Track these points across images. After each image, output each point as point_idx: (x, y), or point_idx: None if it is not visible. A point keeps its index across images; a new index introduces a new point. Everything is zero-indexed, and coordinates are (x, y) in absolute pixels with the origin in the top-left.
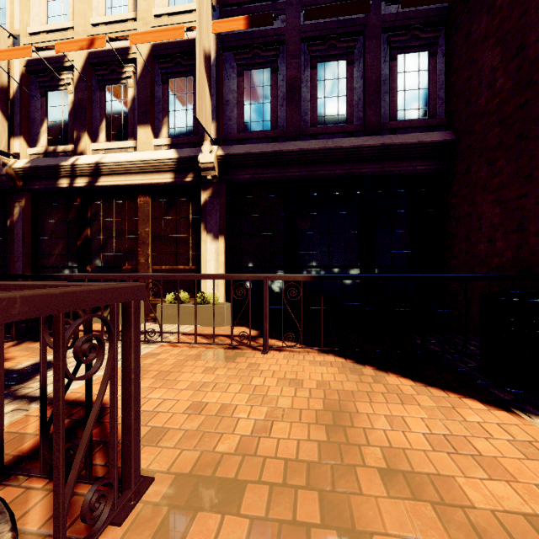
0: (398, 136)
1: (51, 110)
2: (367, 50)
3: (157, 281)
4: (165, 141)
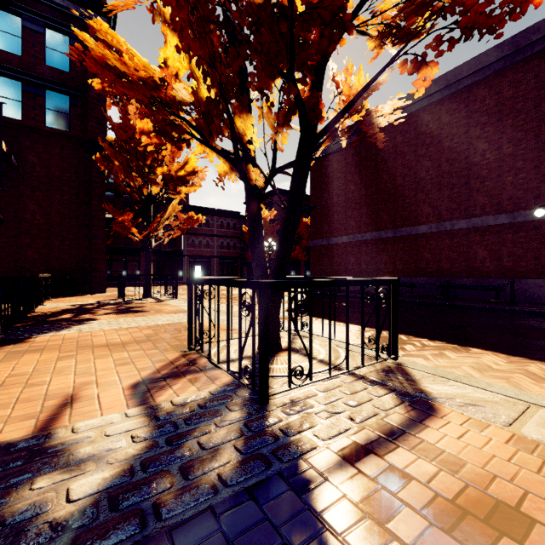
0: None
1: None
2: None
3: None
4: None
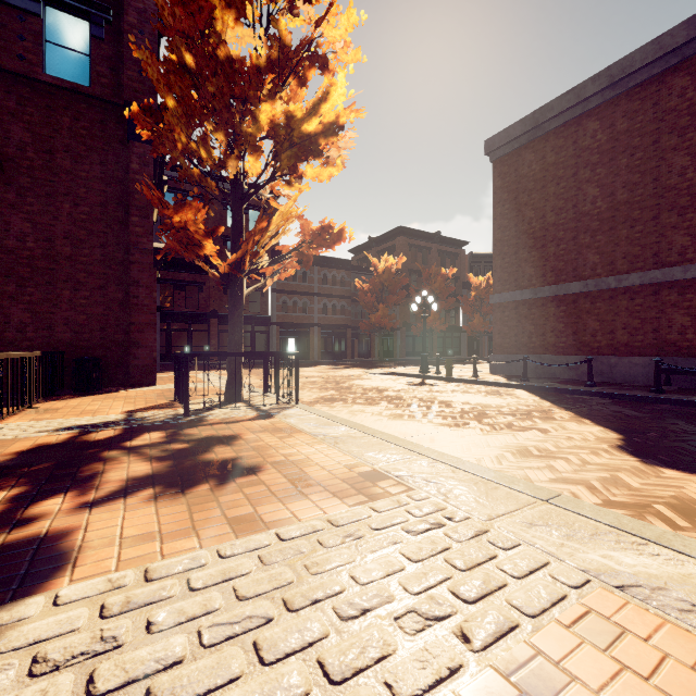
0: None
1: None
2: None
3: None
4: None
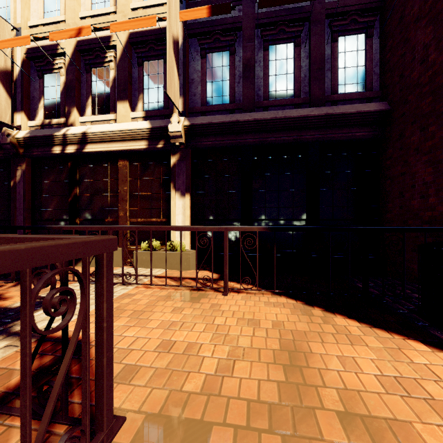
0: (339, 107)
1: (47, 90)
2: (312, 34)
3: (134, 232)
4: (140, 114)
